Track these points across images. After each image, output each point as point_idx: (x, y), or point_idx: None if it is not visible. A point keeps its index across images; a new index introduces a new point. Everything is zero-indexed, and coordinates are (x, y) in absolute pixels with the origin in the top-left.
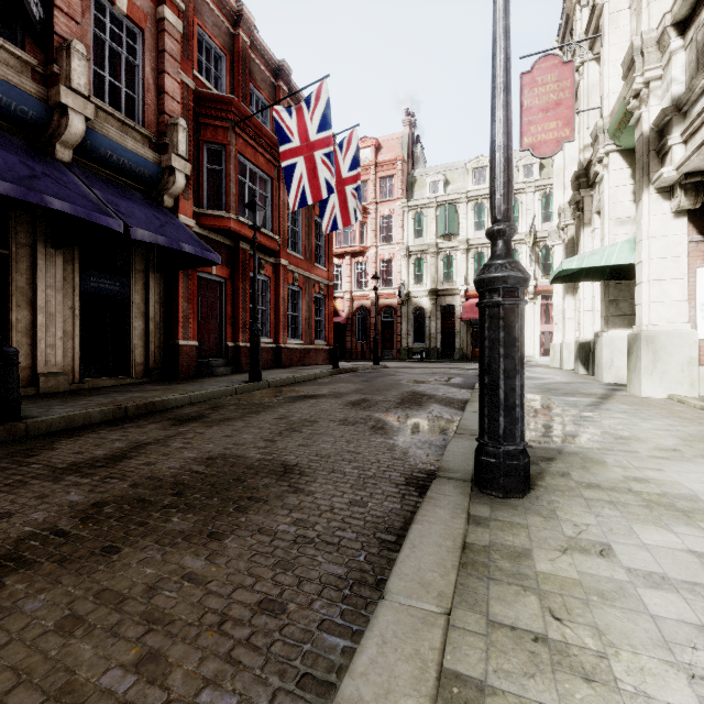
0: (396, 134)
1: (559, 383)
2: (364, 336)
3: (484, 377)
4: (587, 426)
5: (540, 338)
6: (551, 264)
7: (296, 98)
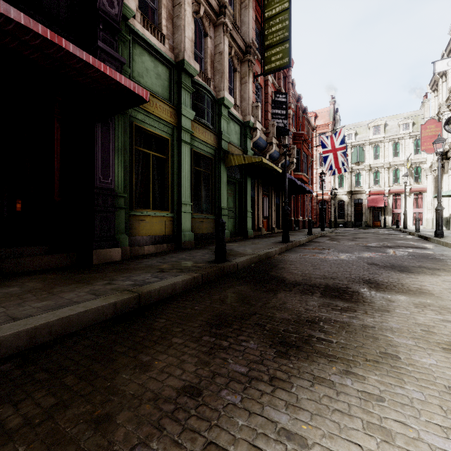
0: (325, 109)
1: None
2: None
3: (437, 222)
4: (450, 235)
5: (413, 216)
6: (419, 176)
7: (306, 117)
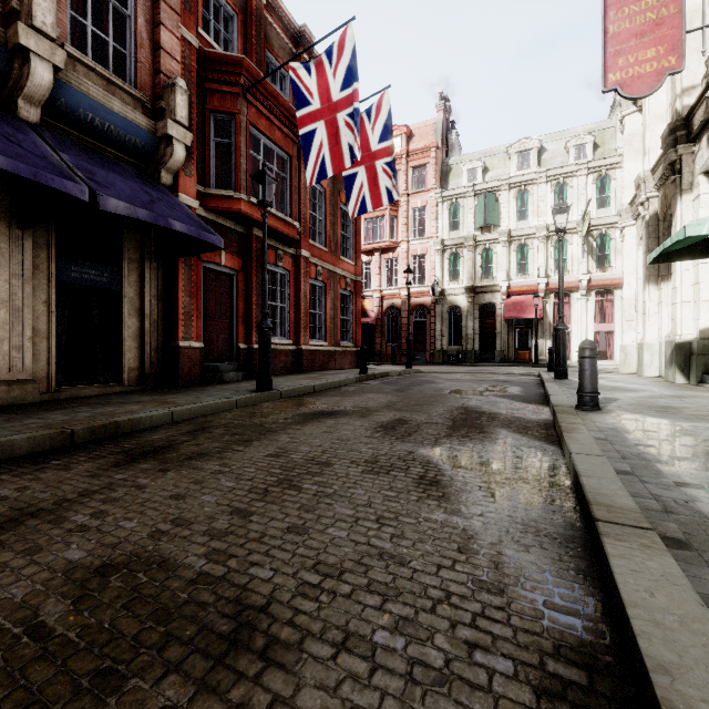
0: (429, 121)
1: (666, 397)
2: (395, 337)
3: None
4: None
5: (594, 339)
6: (607, 255)
7: None
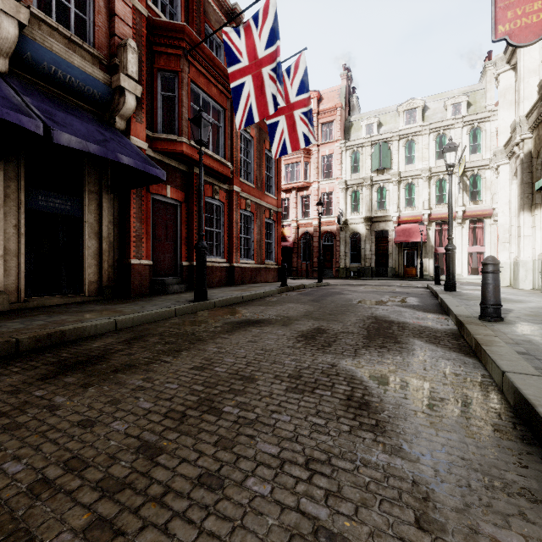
0: (335, 87)
1: None
2: (308, 257)
3: None
4: None
5: (468, 258)
6: (479, 191)
7: None
